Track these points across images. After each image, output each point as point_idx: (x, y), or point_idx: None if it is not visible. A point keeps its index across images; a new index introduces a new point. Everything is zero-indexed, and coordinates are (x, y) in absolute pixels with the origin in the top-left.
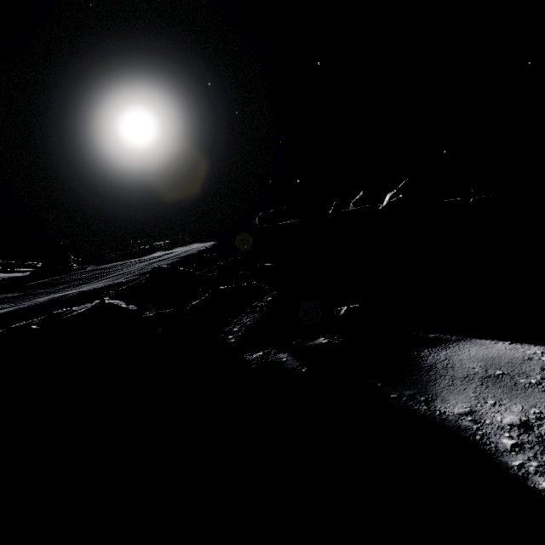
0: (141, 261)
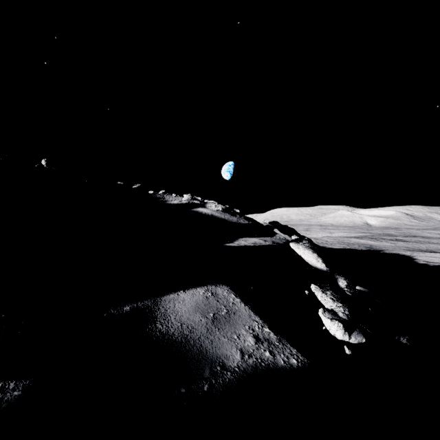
0: None
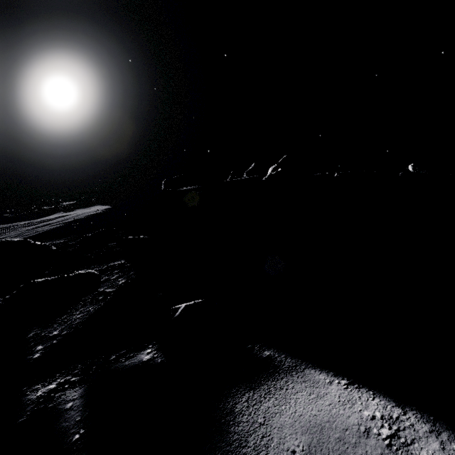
0: (30, 224)
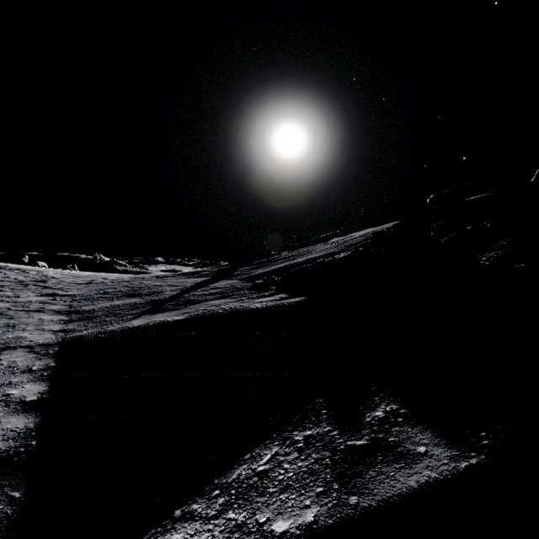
0: (329, 243)
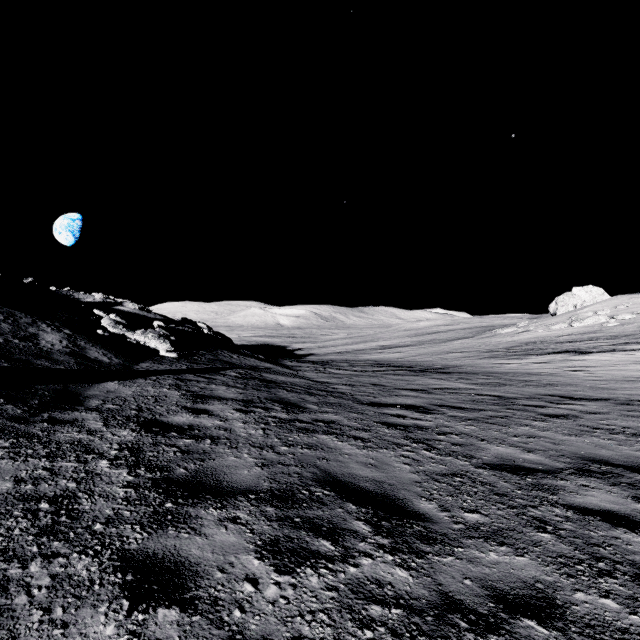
0: None
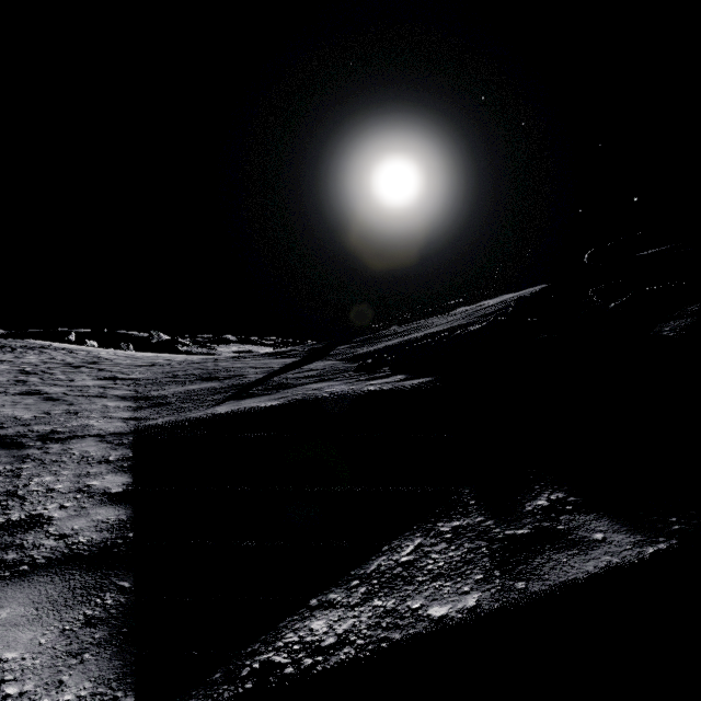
0: (454, 314)
